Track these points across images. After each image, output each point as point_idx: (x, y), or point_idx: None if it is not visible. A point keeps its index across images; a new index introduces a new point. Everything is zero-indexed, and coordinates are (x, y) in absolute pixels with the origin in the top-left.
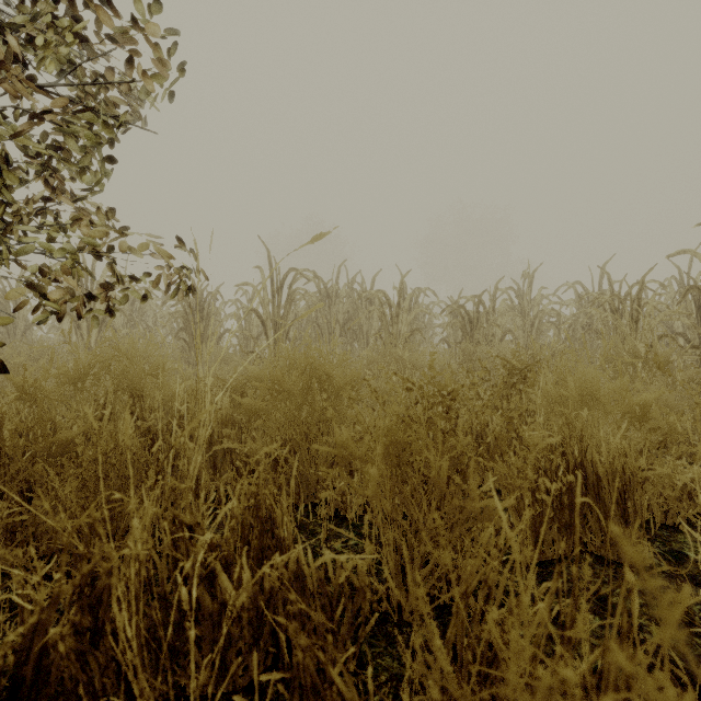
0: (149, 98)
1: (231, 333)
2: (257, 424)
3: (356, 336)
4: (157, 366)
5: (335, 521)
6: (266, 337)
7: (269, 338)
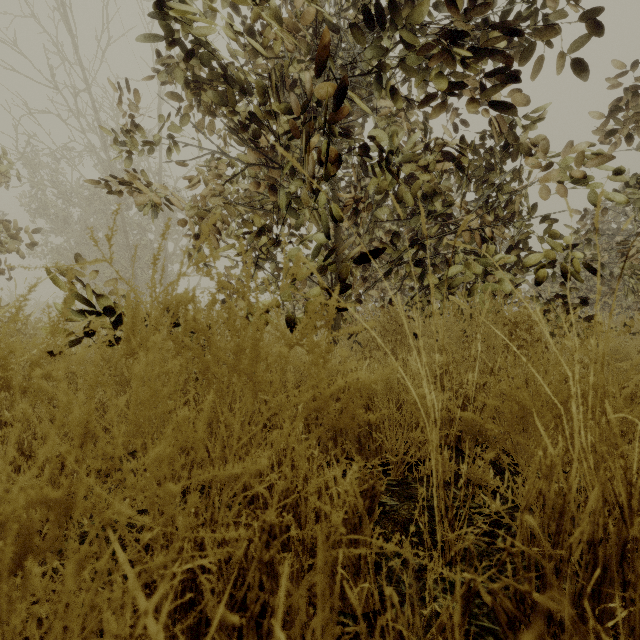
0: None
1: None
2: None
3: None
4: None
5: None
6: None
7: None
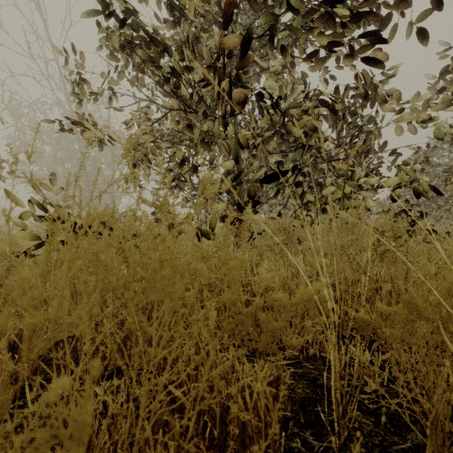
0: None
1: None
2: None
3: None
4: None
5: None
6: None
7: None
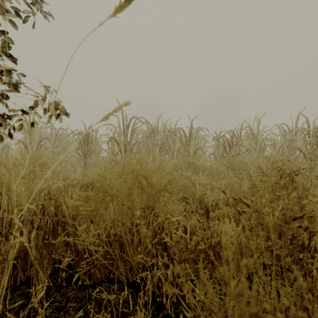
0: (39, 2)
1: (104, 150)
2: (81, 228)
3: (167, 152)
4: (29, 171)
5: (152, 310)
6: (120, 152)
7: (122, 153)
